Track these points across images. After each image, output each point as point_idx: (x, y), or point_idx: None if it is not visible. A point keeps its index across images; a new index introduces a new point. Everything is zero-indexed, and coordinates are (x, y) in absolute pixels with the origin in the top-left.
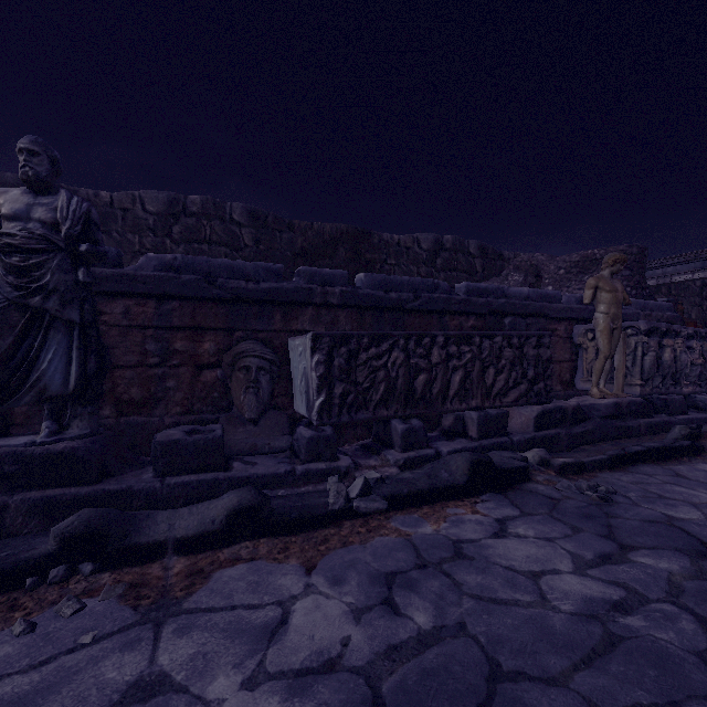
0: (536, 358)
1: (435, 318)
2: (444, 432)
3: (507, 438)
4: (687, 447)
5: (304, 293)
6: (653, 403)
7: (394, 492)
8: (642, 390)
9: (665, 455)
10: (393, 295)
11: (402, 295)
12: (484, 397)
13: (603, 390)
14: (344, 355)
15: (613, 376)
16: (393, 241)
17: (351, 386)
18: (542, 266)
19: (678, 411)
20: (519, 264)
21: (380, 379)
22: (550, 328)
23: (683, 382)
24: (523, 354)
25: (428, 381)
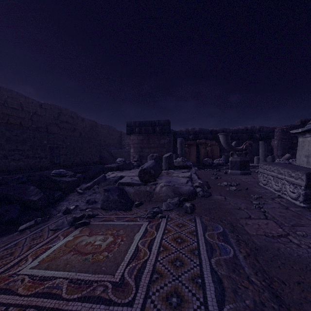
0: None
1: None
2: None
3: None
4: None
5: None
6: None
7: None
8: None
9: None
10: None
11: None
12: None
13: None
14: None
15: None
16: None
17: None
18: None
19: None
20: None
21: None
22: None
23: None
24: None
25: None
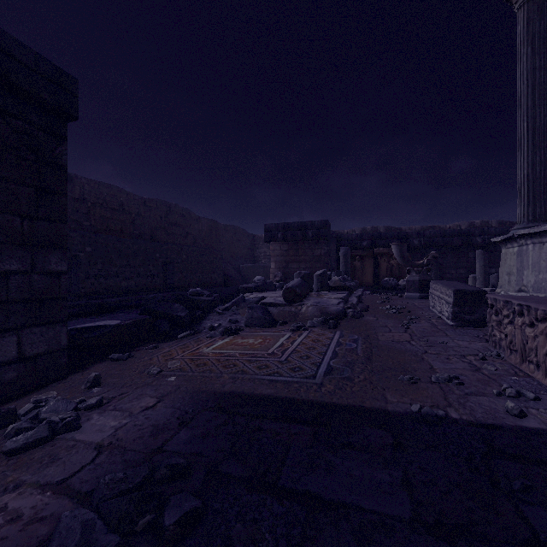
0: None
1: None
2: None
3: None
4: None
5: None
6: None
7: None
8: None
9: None
10: None
11: None
12: None
13: None
14: None
15: None
16: None
17: None
18: None
19: None
20: None
21: None
22: None
23: None
24: None
25: None
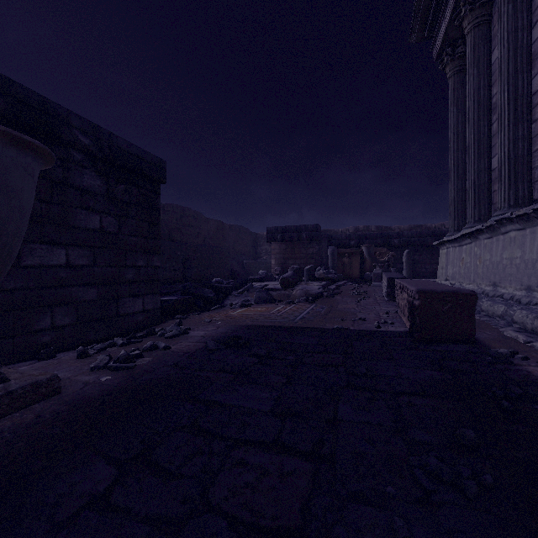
0: None
1: None
2: None
3: None
4: None
5: None
6: None
7: None
8: None
9: None
10: None
11: None
12: None
13: None
14: None
15: None
16: None
17: None
18: None
19: None
20: None
21: None
22: None
23: None
24: None
25: None
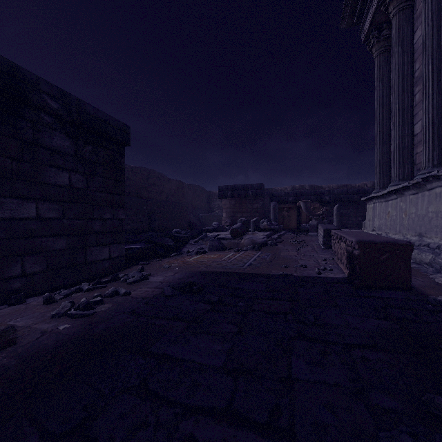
0: None
1: None
2: None
3: None
4: None
5: None
6: None
7: None
8: None
9: None
10: None
11: None
12: None
13: None
14: None
15: None
16: None
17: None
18: None
19: None
20: None
21: None
22: None
23: None
24: None
25: None
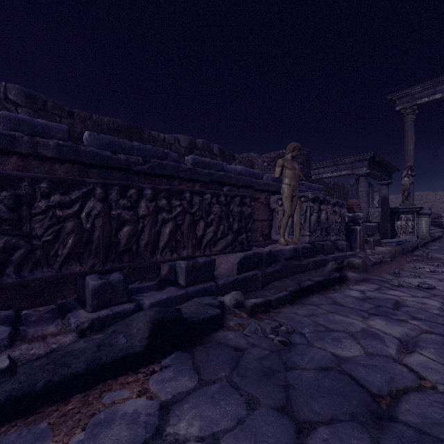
0: (239, 214)
1: (165, 182)
2: (162, 280)
3: (213, 282)
4: (338, 278)
5: (2, 139)
6: (316, 247)
7: (19, 389)
8: (310, 239)
9: (326, 286)
10: (121, 156)
11: (131, 158)
12: (195, 247)
13: (287, 239)
14: (4, 200)
15: (293, 230)
16: (160, 138)
17: (20, 239)
18: (254, 160)
19: (329, 252)
20: (241, 159)
21: (68, 231)
22: (255, 197)
23: (331, 233)
24: (229, 210)
25: (133, 233)
